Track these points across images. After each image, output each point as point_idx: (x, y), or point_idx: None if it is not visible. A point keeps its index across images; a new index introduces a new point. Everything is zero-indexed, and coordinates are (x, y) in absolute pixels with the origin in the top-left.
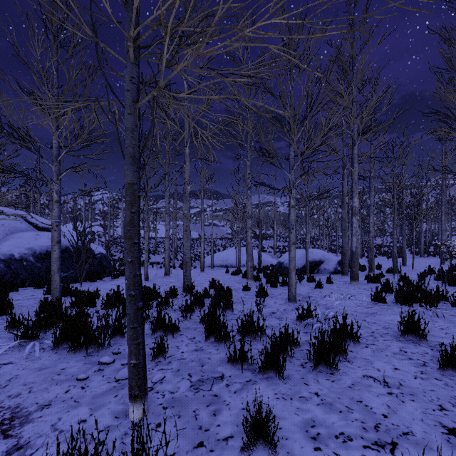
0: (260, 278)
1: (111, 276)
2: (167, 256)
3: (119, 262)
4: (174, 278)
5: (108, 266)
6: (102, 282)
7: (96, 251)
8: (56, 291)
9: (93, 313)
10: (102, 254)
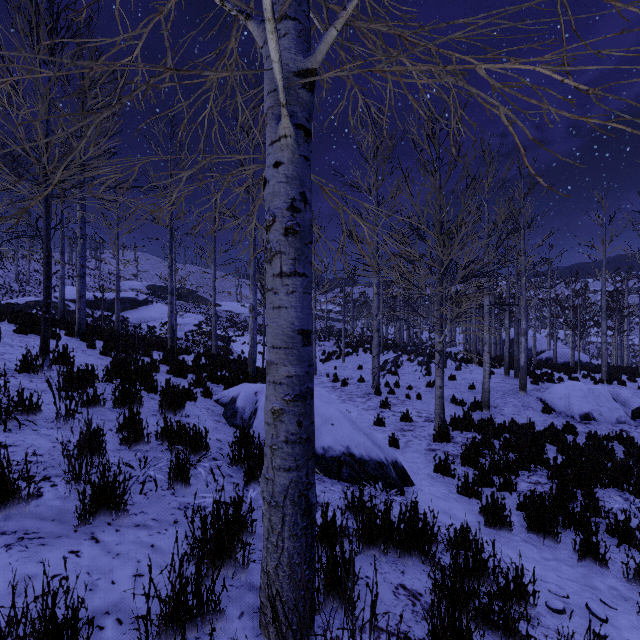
0: None
1: None
2: None
3: None
4: None
5: None
6: None
7: None
8: None
9: None
10: None
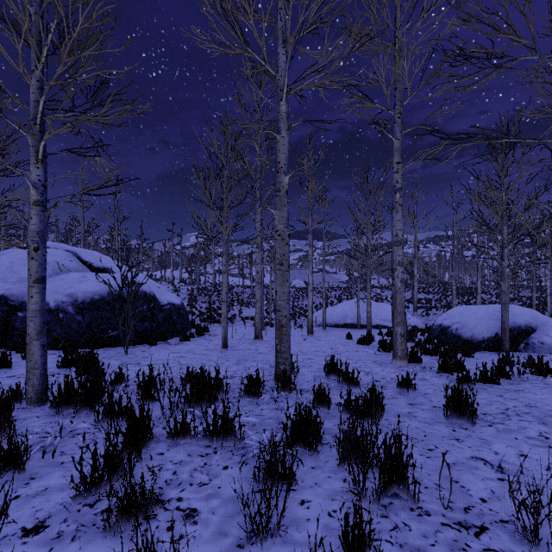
0: (419, 356)
1: (179, 336)
2: (258, 310)
3: (199, 316)
4: (267, 344)
5: (181, 321)
6: (163, 346)
7: (164, 301)
8: (34, 375)
9: (56, 445)
10: (173, 304)
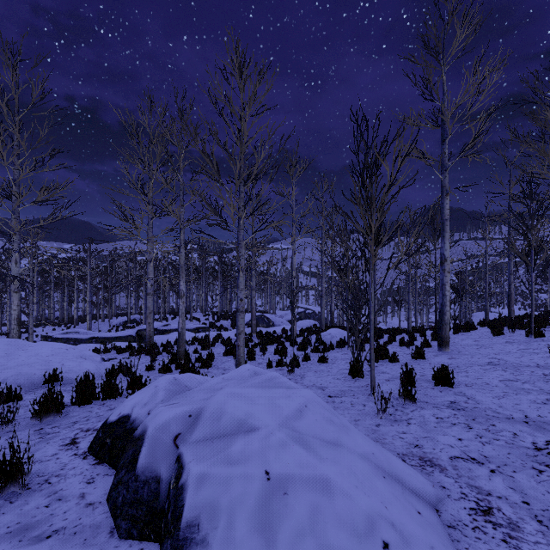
0: None
1: None
2: None
3: None
4: None
5: None
6: None
7: None
8: None
9: None
10: None
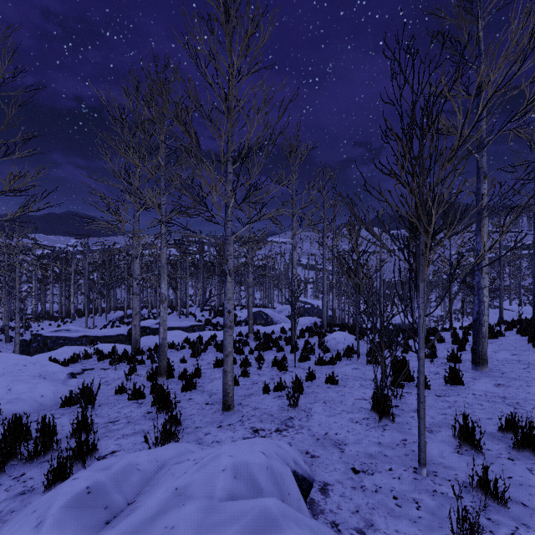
0: None
1: None
2: None
3: None
4: None
5: None
6: None
7: None
8: None
9: None
10: None
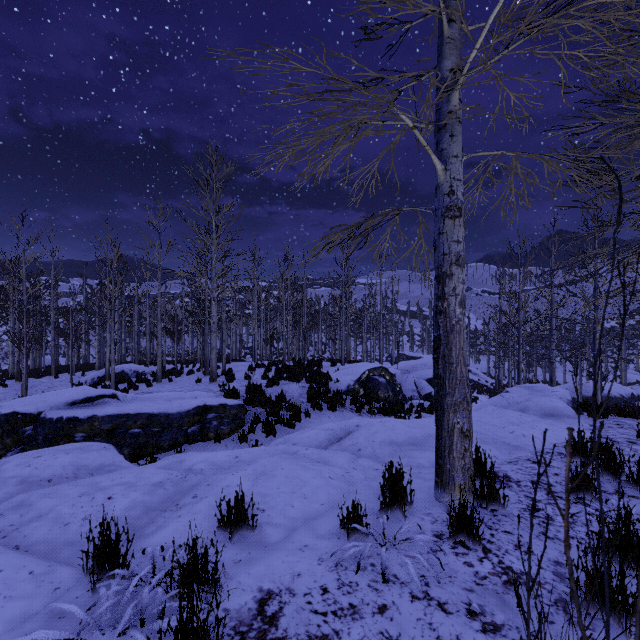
0: None
1: None
2: None
3: None
4: None
5: None
6: None
7: None
8: None
9: None
10: None
